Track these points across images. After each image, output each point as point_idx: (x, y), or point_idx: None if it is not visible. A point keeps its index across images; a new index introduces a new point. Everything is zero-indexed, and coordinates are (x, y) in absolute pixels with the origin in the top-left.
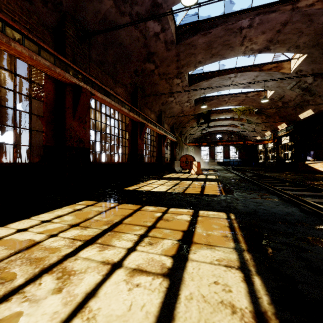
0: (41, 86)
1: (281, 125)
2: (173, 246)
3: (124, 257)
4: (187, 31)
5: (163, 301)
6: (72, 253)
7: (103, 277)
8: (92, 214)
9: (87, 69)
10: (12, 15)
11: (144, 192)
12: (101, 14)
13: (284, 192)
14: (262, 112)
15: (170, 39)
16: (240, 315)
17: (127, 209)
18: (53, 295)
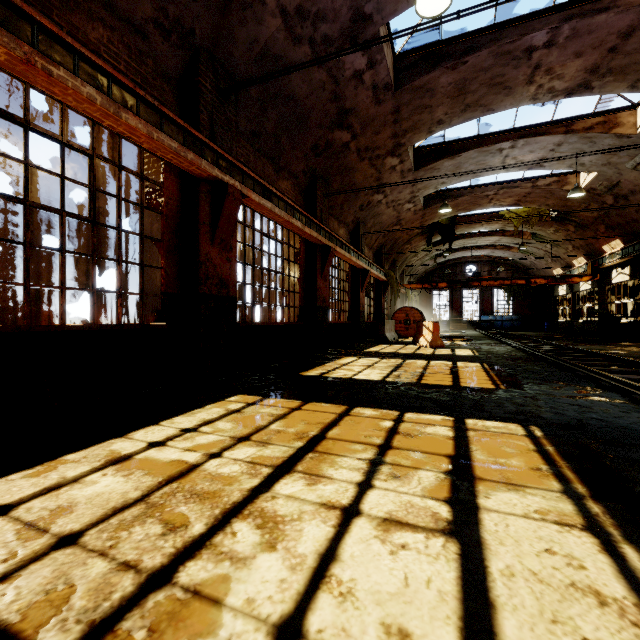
0: (158, 185)
1: (611, 244)
2: (440, 483)
3: (357, 498)
4: (417, 62)
5: (462, 575)
6: (263, 487)
7: (336, 529)
8: (263, 419)
9: (233, 150)
10: (116, 62)
11: (342, 381)
12: (260, 45)
13: (636, 385)
14: (567, 217)
15: (383, 81)
16: (617, 609)
17: (325, 413)
18: (264, 553)
